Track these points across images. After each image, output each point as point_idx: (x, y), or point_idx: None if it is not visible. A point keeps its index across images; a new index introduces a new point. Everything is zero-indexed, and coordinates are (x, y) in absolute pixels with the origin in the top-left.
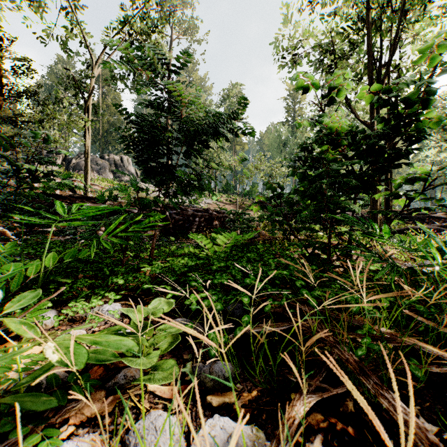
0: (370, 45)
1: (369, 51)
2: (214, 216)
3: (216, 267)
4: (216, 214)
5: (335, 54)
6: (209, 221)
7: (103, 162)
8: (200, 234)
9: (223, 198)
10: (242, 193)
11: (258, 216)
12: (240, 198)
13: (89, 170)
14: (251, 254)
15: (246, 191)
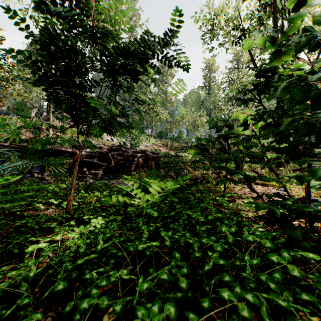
0: (276, 18)
1: (276, 23)
2: (150, 156)
3: (145, 246)
4: (152, 155)
5: (244, 30)
6: (146, 161)
7: (67, 114)
8: (133, 177)
9: (157, 142)
10: (171, 138)
11: (185, 155)
12: (170, 142)
13: (50, 119)
14: (192, 213)
15: (174, 136)
